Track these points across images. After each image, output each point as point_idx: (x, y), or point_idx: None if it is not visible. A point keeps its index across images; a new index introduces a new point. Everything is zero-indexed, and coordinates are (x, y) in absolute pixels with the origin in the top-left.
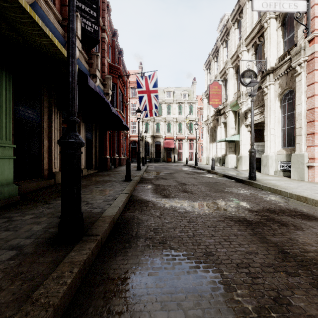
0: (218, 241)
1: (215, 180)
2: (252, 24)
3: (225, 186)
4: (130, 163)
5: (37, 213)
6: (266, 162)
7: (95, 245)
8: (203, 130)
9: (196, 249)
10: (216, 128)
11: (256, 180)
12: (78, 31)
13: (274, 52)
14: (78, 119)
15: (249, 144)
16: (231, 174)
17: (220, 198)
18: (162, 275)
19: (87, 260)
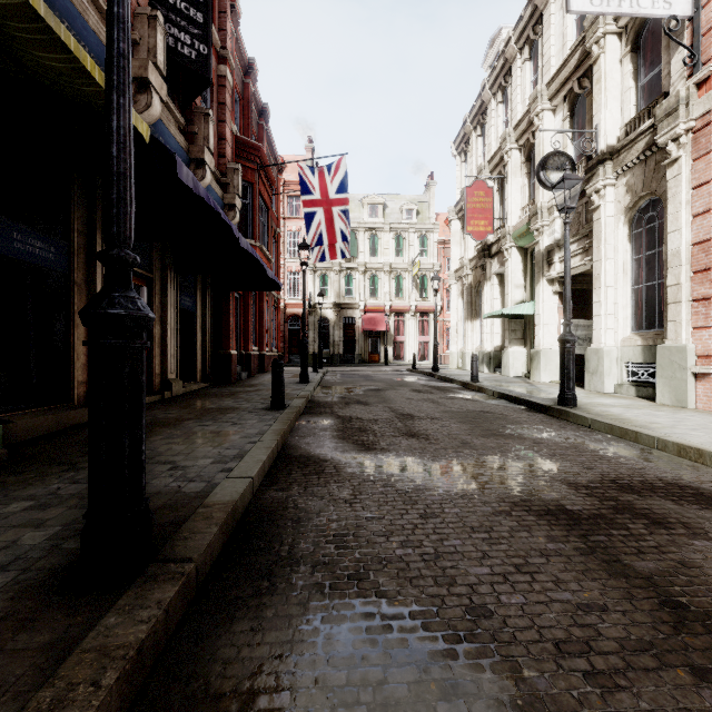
0: (500, 571)
1: (481, 407)
2: (564, 48)
3: (505, 420)
4: (283, 367)
5: (42, 495)
6: (596, 364)
7: (177, 591)
8: (452, 292)
9: (445, 597)
10: (481, 287)
11: (575, 407)
12: (158, 54)
13: (614, 112)
14: (135, 257)
15: (557, 323)
16: (518, 392)
17: (496, 452)
18: (356, 682)
19: (150, 638)
